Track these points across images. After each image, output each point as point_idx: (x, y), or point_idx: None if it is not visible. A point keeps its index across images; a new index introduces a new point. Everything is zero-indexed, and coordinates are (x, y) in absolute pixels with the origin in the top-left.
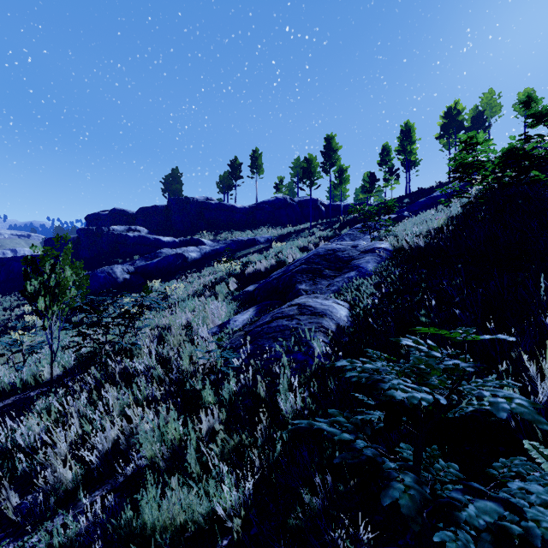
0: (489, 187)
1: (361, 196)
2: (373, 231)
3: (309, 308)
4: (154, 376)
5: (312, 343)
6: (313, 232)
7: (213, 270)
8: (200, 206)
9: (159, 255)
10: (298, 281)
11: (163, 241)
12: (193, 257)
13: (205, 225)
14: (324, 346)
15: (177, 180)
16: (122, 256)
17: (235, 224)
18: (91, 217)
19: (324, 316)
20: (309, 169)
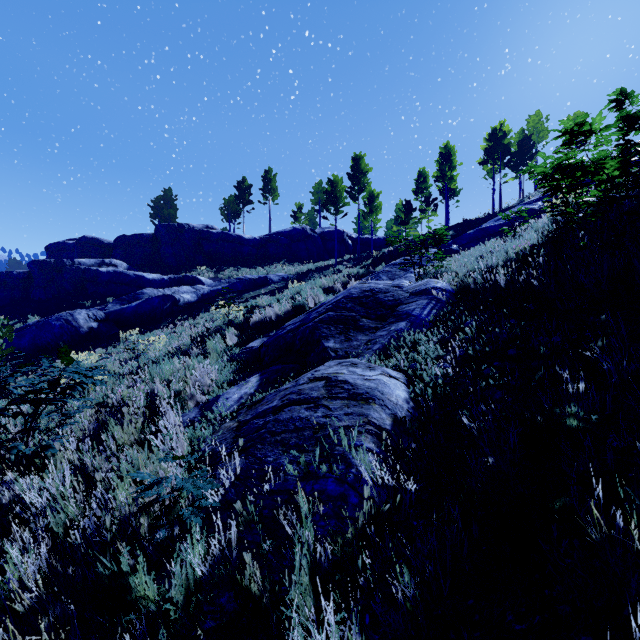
0: (604, 198)
1: (395, 228)
2: (419, 267)
3: (344, 386)
4: (53, 526)
5: (353, 458)
6: (339, 270)
7: (211, 316)
8: (198, 236)
9: (140, 297)
10: (323, 335)
11: (147, 278)
12: (187, 299)
13: (204, 260)
14: (376, 461)
15: (170, 203)
16: (90, 298)
17: (243, 259)
18: (53, 246)
19: (370, 401)
20: (334, 194)
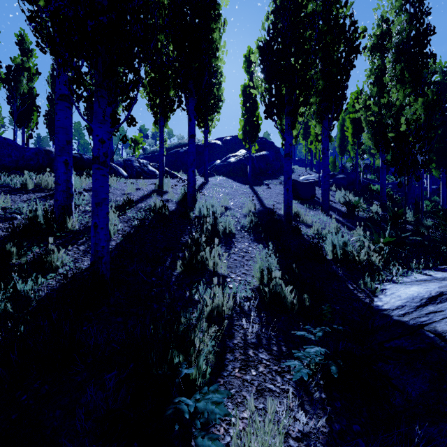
0: None
1: None
2: None
3: None
4: None
5: None
6: None
7: None
8: None
9: None
10: None
11: None
12: None
13: None
14: None
15: None
16: None
17: None
18: None
19: None
20: None
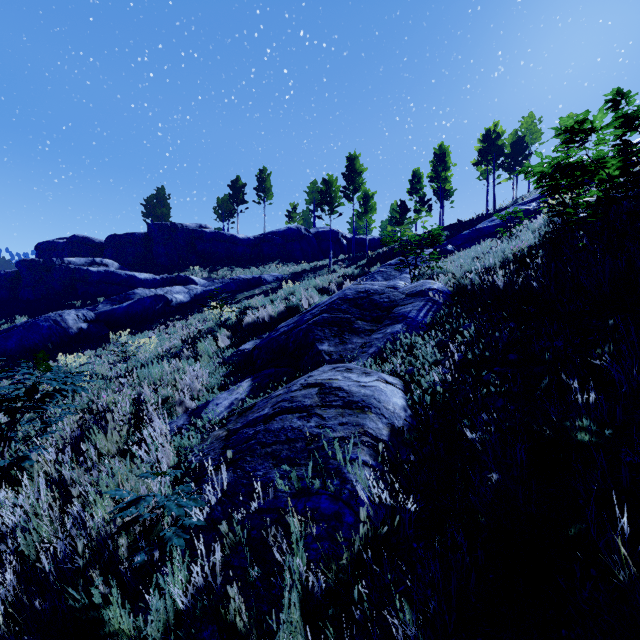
0: (605, 198)
1: (390, 228)
2: (415, 268)
3: (339, 393)
4: (23, 549)
5: (348, 472)
6: (334, 270)
7: (204, 317)
8: (191, 235)
9: (131, 297)
10: (317, 338)
11: (139, 278)
12: (180, 300)
13: (197, 259)
14: (372, 476)
15: (163, 202)
16: (80, 298)
17: (237, 259)
18: (42, 245)
19: (366, 410)
20: (328, 194)
